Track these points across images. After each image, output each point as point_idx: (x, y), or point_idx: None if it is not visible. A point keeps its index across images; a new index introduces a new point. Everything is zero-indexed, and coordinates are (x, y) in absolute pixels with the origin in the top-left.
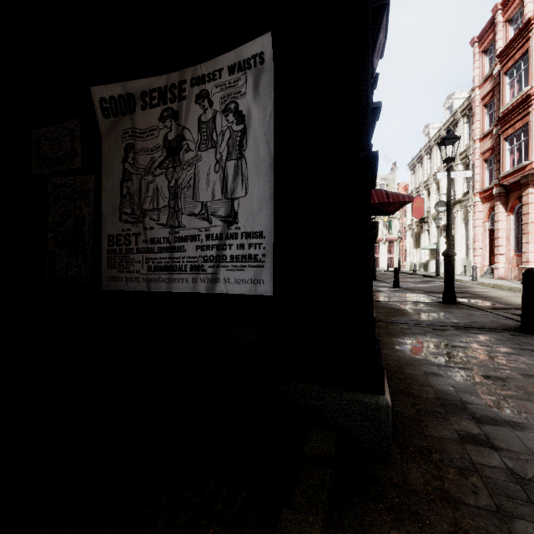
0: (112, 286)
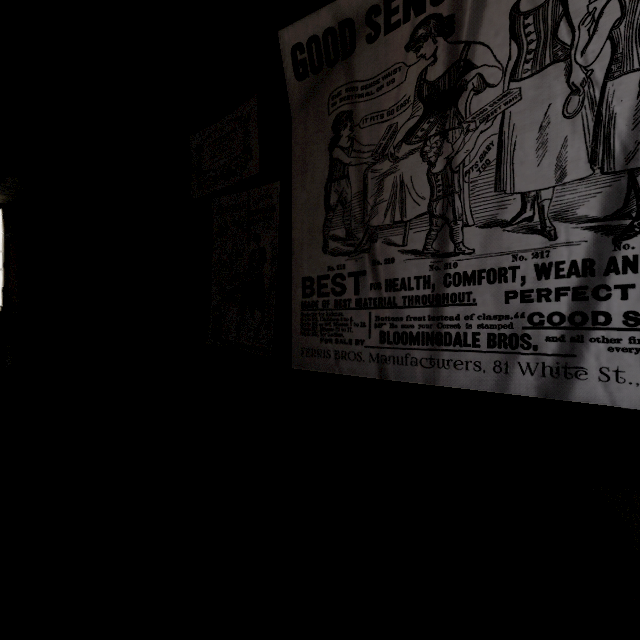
0: (309, 365)
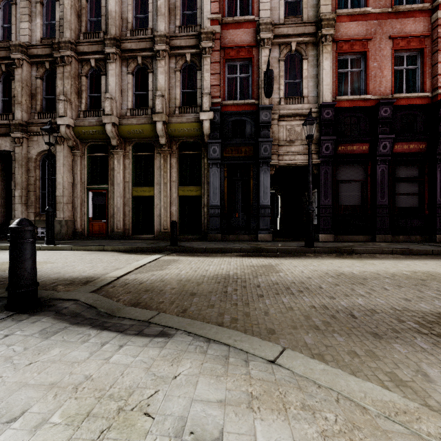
0: None
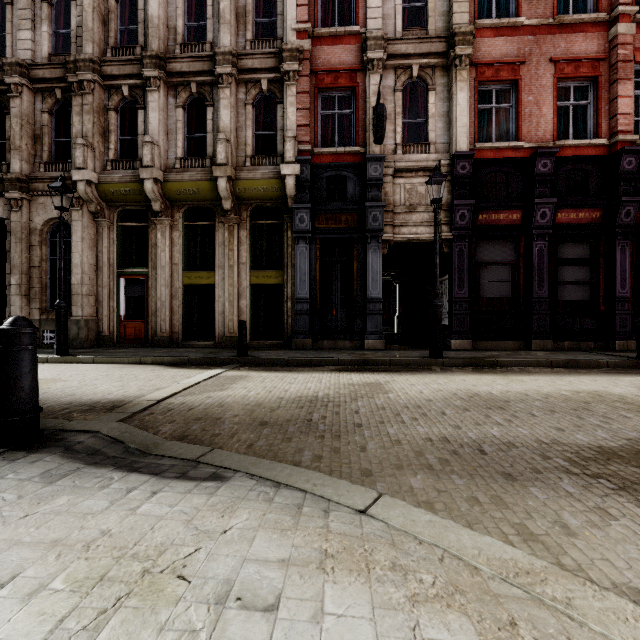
0: None
